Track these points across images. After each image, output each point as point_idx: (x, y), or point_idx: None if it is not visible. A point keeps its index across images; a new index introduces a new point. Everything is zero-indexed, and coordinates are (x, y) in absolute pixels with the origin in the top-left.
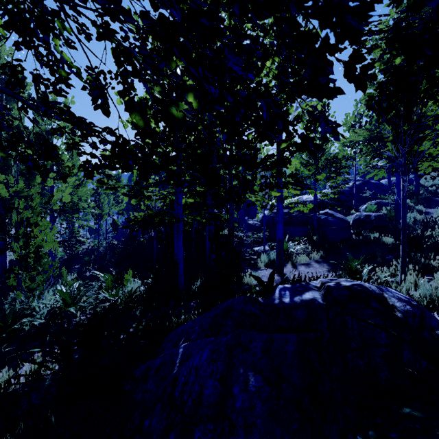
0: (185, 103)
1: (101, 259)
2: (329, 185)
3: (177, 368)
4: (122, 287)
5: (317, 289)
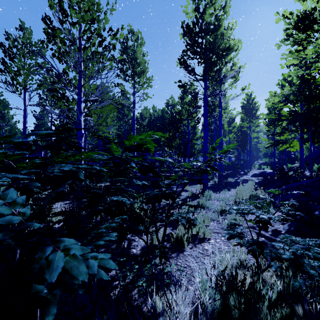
0: None
1: None
2: None
3: None
4: None
5: None
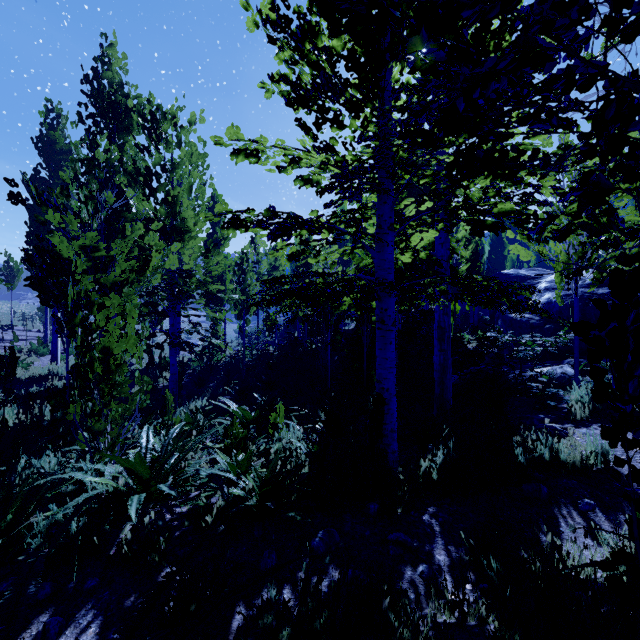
0: None
1: (248, 375)
2: None
3: None
4: (267, 437)
5: None
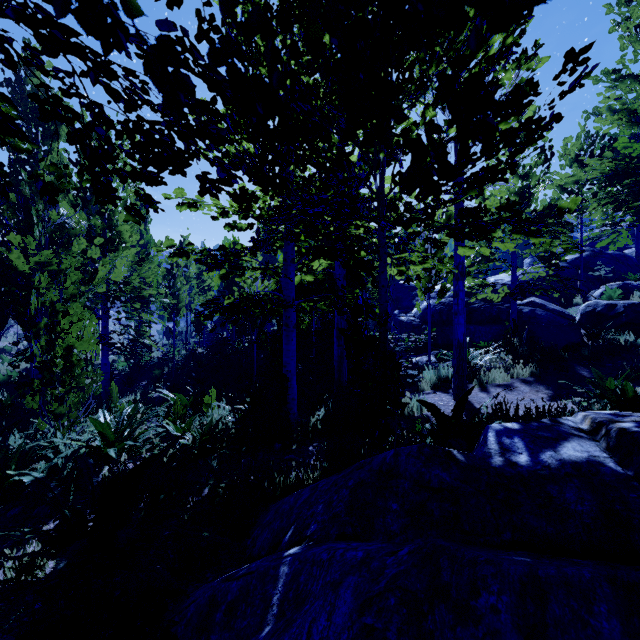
0: (298, 87)
1: (177, 373)
2: (538, 256)
3: (272, 621)
4: (201, 416)
5: (588, 436)
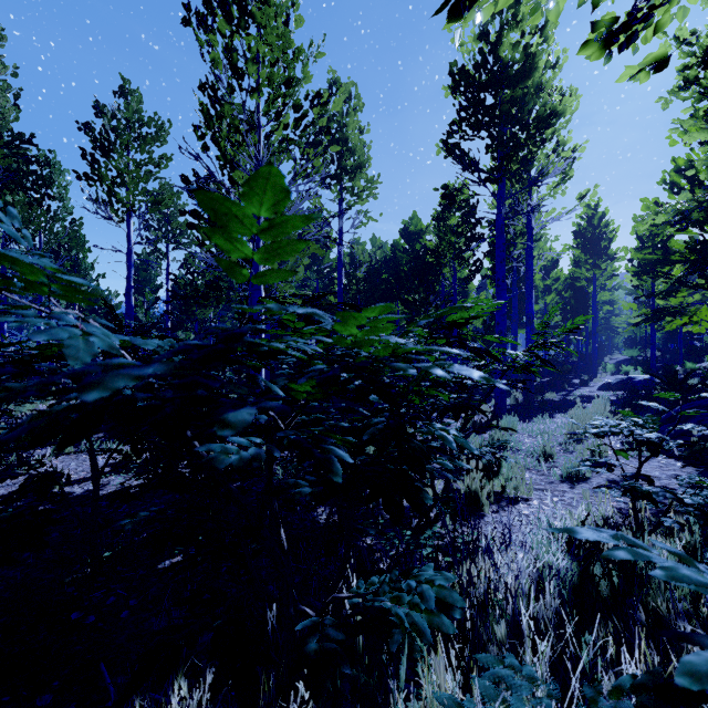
0: None
1: None
2: None
3: None
4: None
5: None
